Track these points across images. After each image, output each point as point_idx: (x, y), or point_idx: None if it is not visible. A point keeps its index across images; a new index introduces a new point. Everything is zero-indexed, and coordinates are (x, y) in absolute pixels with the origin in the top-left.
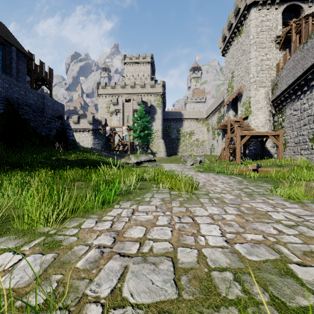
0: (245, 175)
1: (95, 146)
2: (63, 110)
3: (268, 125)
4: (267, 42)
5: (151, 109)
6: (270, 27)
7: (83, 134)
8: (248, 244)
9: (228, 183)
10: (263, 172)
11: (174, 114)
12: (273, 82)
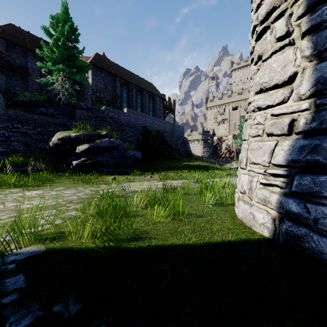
0: None
1: (204, 154)
2: (183, 130)
3: None
4: None
5: None
6: None
7: (194, 144)
8: None
9: None
10: None
11: None
12: None
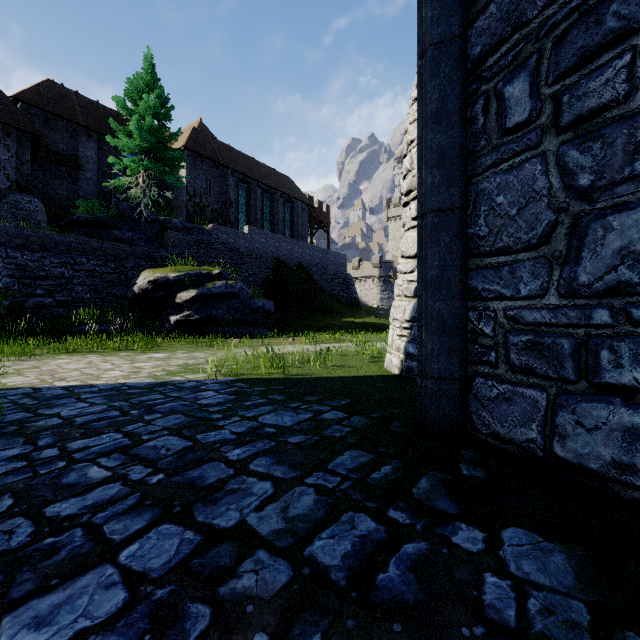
0: None
1: (383, 303)
2: (345, 262)
3: None
4: None
5: None
6: None
7: (366, 285)
8: None
9: None
10: None
11: None
12: None
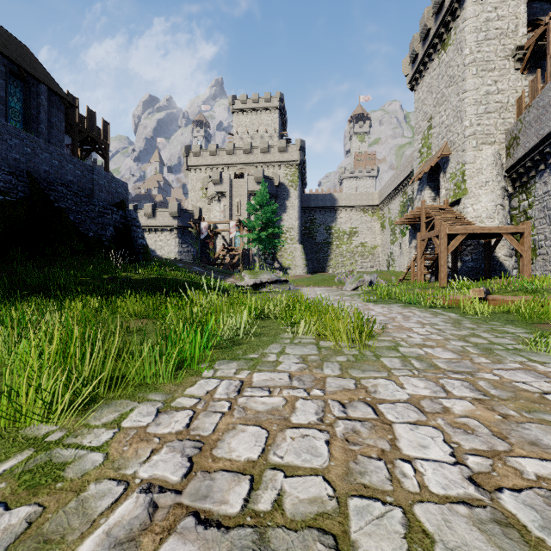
0: (462, 309)
1: (182, 257)
2: (126, 193)
3: (500, 215)
4: (497, 59)
5: (280, 191)
6: (503, 30)
7: (161, 235)
8: (535, 492)
9: (432, 324)
10: (498, 303)
11: (322, 198)
12: (510, 134)
